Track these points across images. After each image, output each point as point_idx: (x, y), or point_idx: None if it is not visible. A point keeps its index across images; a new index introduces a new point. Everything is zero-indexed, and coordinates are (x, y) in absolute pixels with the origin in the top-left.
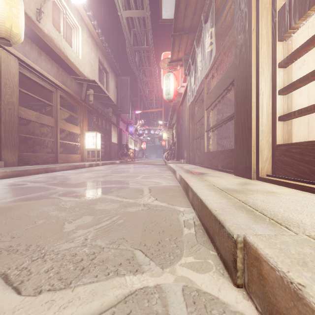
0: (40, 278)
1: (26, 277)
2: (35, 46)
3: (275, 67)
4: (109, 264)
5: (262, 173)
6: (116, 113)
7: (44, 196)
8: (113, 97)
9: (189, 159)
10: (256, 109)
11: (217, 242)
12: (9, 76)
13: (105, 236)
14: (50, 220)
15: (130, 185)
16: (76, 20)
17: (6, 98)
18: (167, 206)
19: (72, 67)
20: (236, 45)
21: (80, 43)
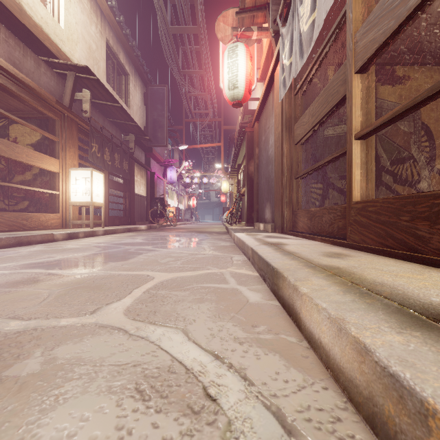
0: None
1: None
2: None
3: None
4: None
5: None
6: (144, 147)
7: None
8: (139, 119)
9: (281, 223)
10: None
11: None
12: None
13: None
14: None
15: None
16: None
17: None
18: None
19: (35, 33)
20: None
21: None
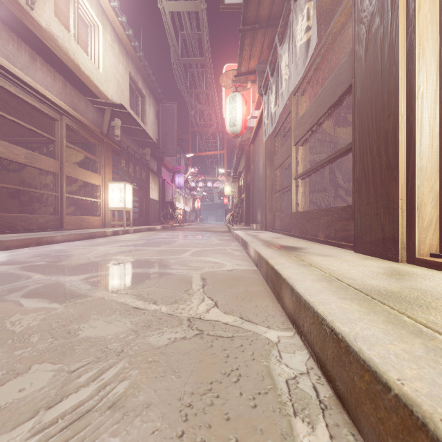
0: None
1: None
2: (25, 46)
3: None
4: None
5: (420, 250)
6: (157, 157)
7: None
8: (153, 133)
9: (265, 224)
10: (408, 127)
11: None
12: None
13: None
14: None
15: (170, 269)
16: (93, 14)
17: None
18: (238, 325)
19: (87, 83)
20: (359, 17)
21: (101, 49)
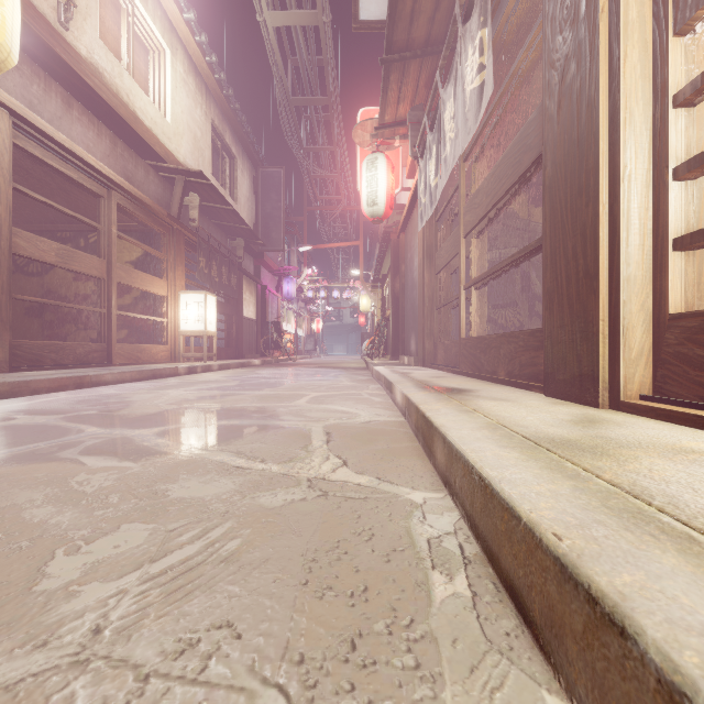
0: None
1: None
2: (57, 86)
3: (666, 105)
4: None
5: (627, 391)
6: (253, 252)
7: (39, 455)
8: (248, 214)
9: (422, 356)
10: (611, 221)
11: (575, 669)
12: None
13: (166, 616)
14: (13, 543)
15: (279, 420)
16: (157, 32)
17: None
18: (374, 486)
19: (147, 139)
20: (550, 60)
21: (168, 85)
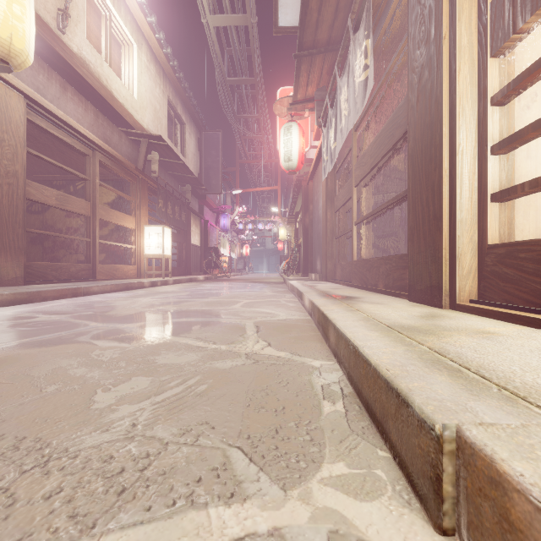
0: (31, 514)
1: (3, 512)
2: (56, 75)
3: (486, 103)
4: (177, 479)
5: (460, 297)
6: (198, 194)
7: (64, 339)
8: (194, 166)
9: (325, 273)
10: (450, 181)
11: (392, 434)
12: (8, 126)
13: (171, 419)
14: (69, 386)
15: (222, 318)
16: (127, 32)
17: (3, 165)
18: (289, 358)
19: (120, 112)
20: (412, 67)
21: (135, 71)
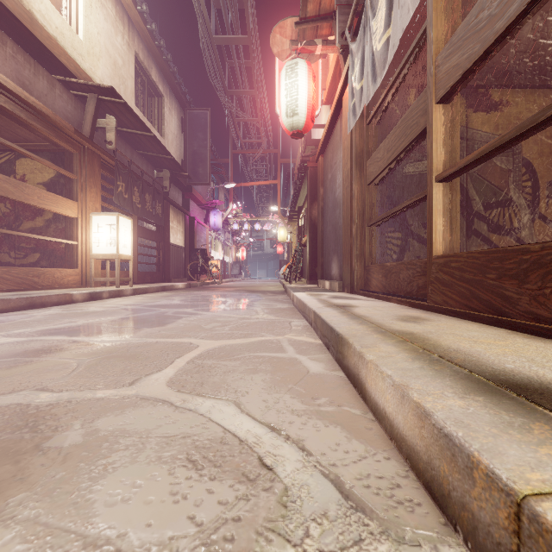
0: None
1: None
2: None
3: None
4: None
5: None
6: (182, 185)
7: None
8: (176, 150)
9: (350, 281)
10: None
11: None
12: None
13: None
14: None
15: None
16: None
17: None
18: None
19: (49, 46)
20: None
21: (80, 1)
